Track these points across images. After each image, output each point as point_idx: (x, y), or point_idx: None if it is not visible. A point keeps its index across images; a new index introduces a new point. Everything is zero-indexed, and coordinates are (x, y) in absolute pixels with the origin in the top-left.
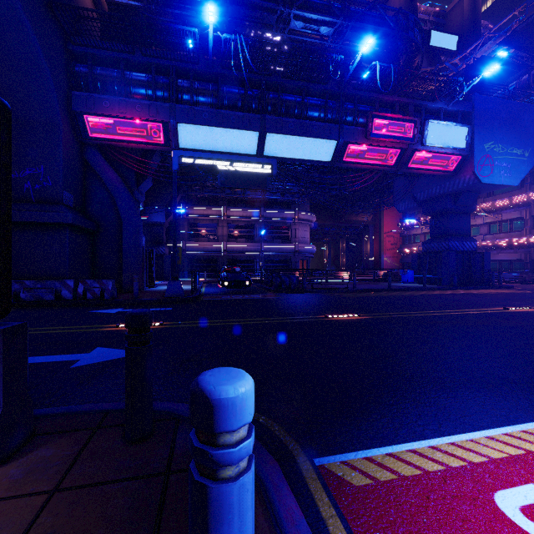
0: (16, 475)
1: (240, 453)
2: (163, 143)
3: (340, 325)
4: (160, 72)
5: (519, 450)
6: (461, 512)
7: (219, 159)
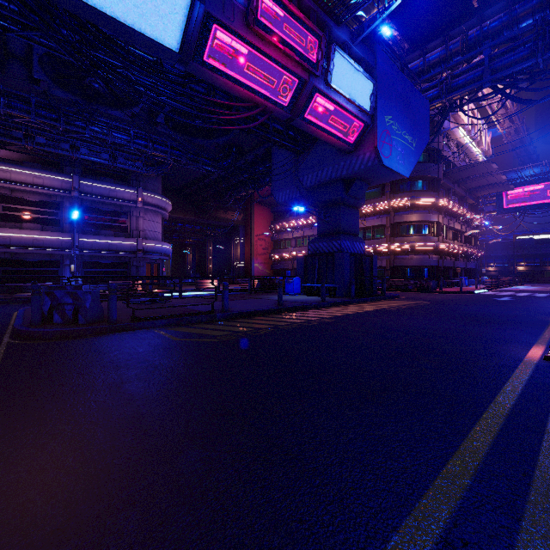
0: None
1: None
2: None
3: None
4: None
5: None
6: None
7: None
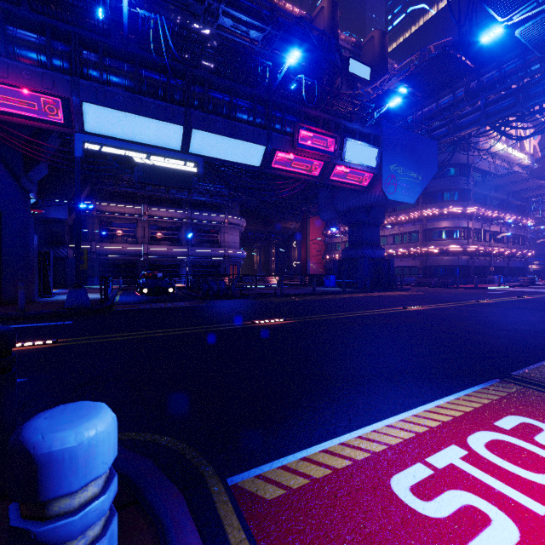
0: None
1: (86, 520)
2: (63, 124)
3: (266, 331)
4: (58, 36)
5: (411, 433)
6: (364, 504)
7: (136, 151)
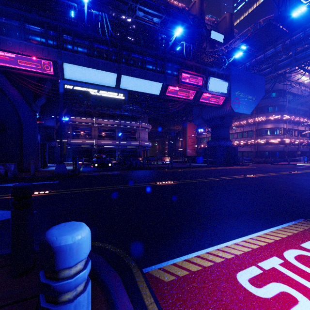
0: None
1: (76, 281)
2: (53, 75)
3: (163, 188)
4: (51, 28)
5: (248, 248)
6: (221, 287)
7: (91, 88)
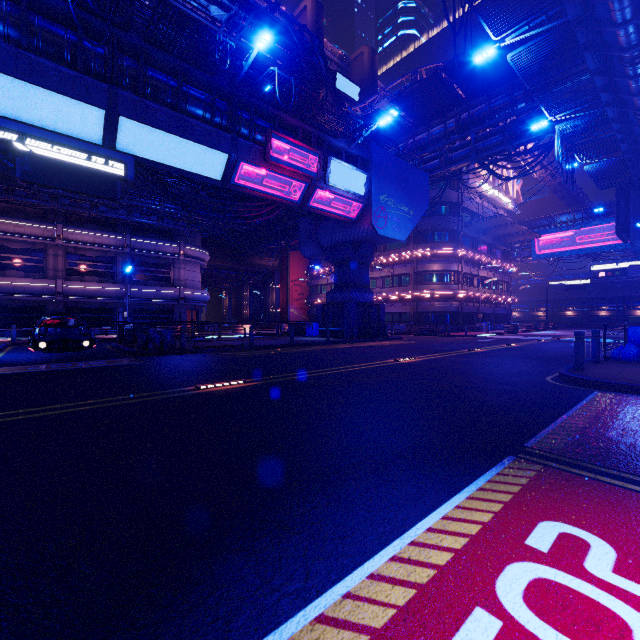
0: None
1: None
2: None
3: (213, 400)
4: None
5: (409, 589)
6: None
7: (19, 132)
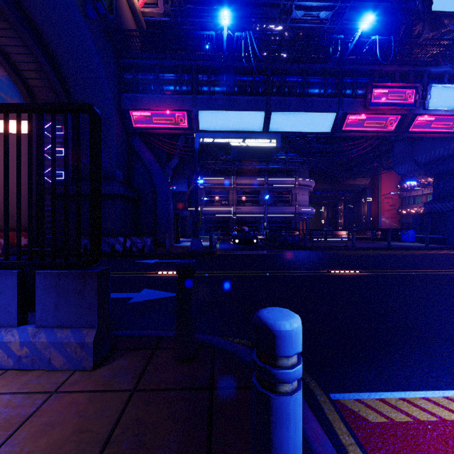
0: (107, 376)
1: (295, 374)
2: (187, 128)
3: (343, 280)
4: (185, 71)
5: None
6: None
7: (232, 137)
